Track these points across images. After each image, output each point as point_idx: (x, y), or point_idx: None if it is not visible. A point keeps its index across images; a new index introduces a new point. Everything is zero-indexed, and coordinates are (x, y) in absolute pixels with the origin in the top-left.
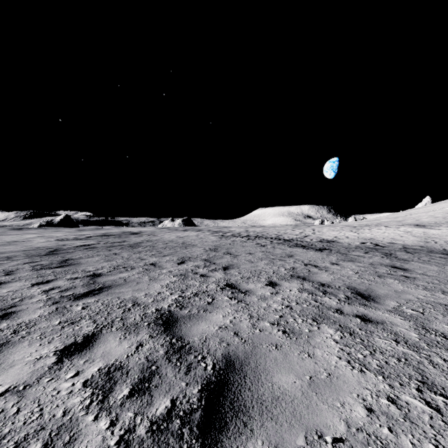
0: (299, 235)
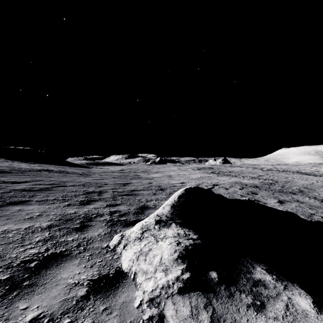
0: (312, 171)
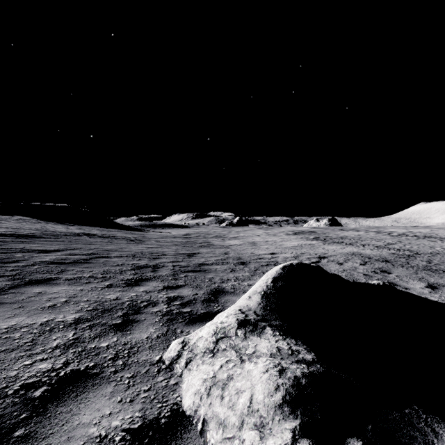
0: None
